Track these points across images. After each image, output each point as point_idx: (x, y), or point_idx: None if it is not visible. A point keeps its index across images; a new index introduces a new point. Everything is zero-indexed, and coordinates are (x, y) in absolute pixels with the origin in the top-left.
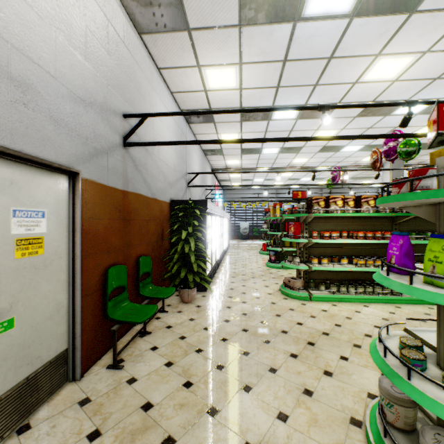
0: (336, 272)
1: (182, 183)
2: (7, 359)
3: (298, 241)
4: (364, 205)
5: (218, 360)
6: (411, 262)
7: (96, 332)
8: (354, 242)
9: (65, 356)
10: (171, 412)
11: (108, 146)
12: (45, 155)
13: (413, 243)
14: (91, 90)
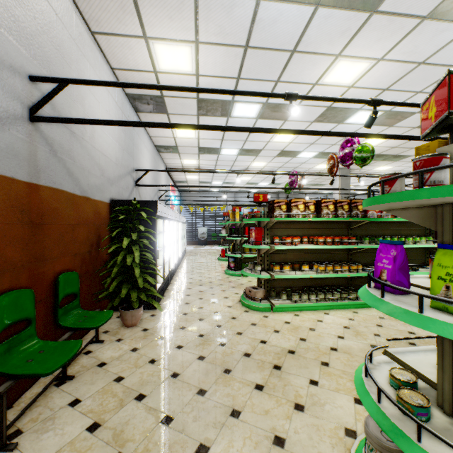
0: (297, 279)
1: (127, 181)
2: None
3: (260, 248)
4: (324, 210)
5: (166, 408)
6: (407, 278)
7: None
8: (315, 248)
9: None
10: None
11: None
12: None
13: (367, 248)
14: None
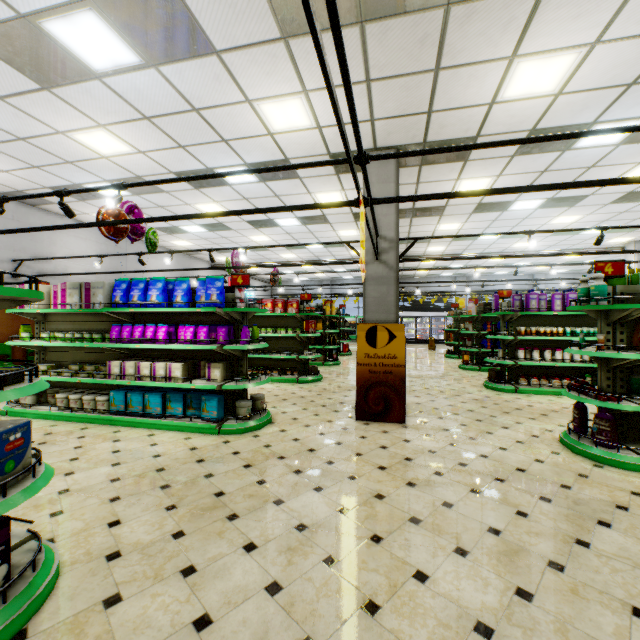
0: None
1: None
2: None
3: None
4: None
5: None
6: None
7: None
8: None
9: None
10: None
11: None
12: None
13: None
14: None
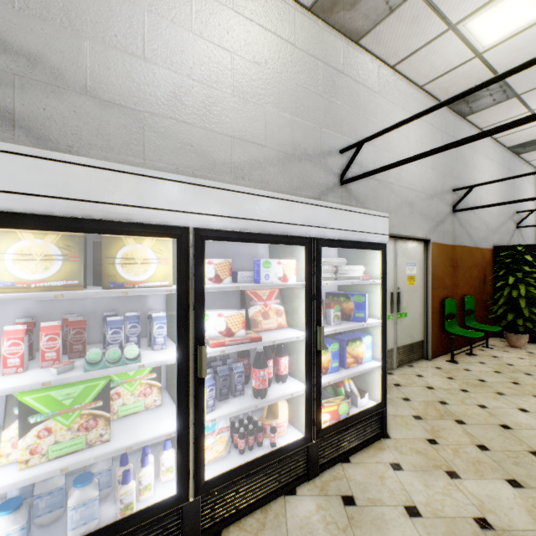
0: None
1: (507, 226)
2: (405, 330)
3: None
4: None
5: None
6: None
7: (436, 338)
8: None
9: (422, 343)
10: (500, 387)
11: (443, 217)
12: (417, 234)
13: None
14: (434, 187)
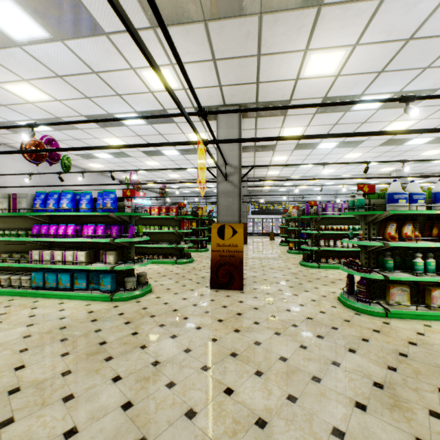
0: None
1: None
2: None
3: None
4: None
5: None
6: None
7: None
8: None
9: None
10: None
11: None
12: None
13: None
14: None
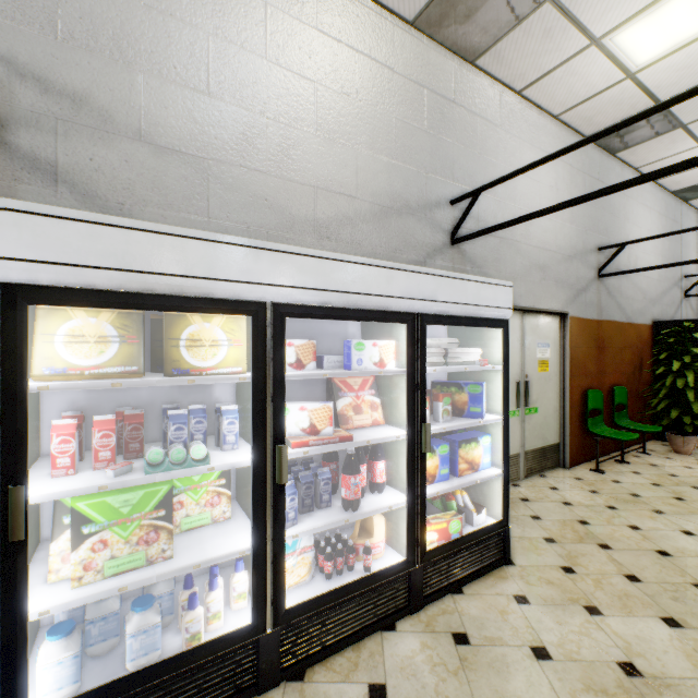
0: None
1: (672, 294)
2: (535, 430)
3: None
4: None
5: None
6: None
7: (577, 440)
8: None
9: (558, 447)
10: (659, 503)
11: (585, 284)
12: (551, 307)
13: None
14: (574, 245)
